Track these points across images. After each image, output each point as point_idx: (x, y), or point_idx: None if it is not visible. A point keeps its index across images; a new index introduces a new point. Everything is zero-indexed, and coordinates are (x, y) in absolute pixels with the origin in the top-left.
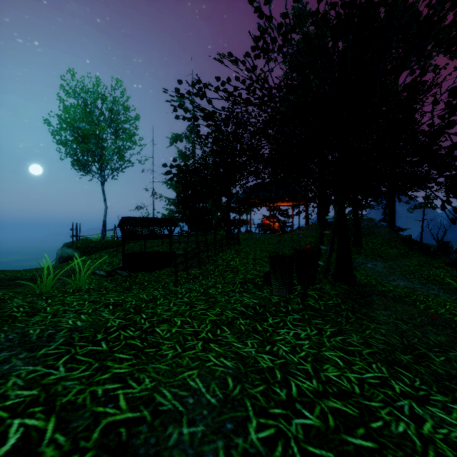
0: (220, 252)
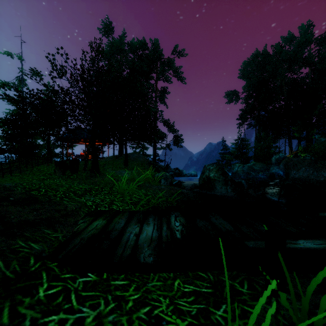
0: (37, 166)
